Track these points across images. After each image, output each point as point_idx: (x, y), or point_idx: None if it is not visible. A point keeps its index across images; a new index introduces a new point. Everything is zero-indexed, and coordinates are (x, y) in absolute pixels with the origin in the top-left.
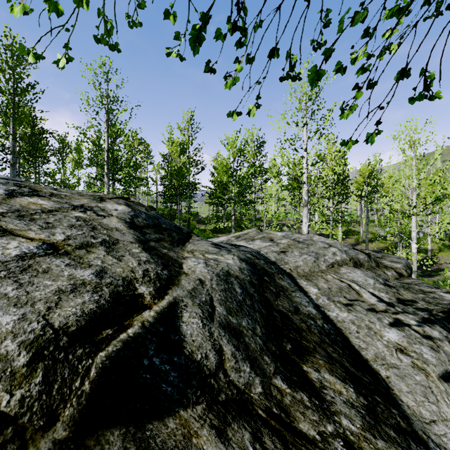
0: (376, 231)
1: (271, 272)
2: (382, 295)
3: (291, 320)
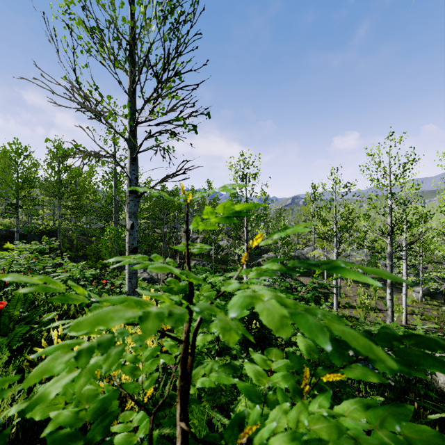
0: None
1: None
2: None
3: None
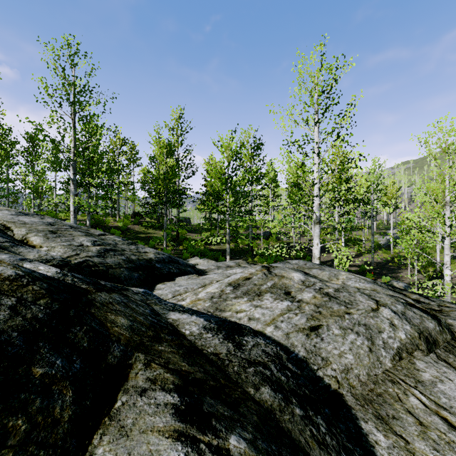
0: (377, 239)
1: None
2: None
3: None
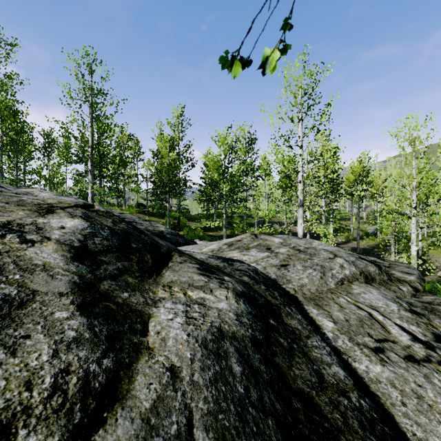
0: (365, 228)
1: (275, 305)
2: (413, 329)
3: (318, 409)
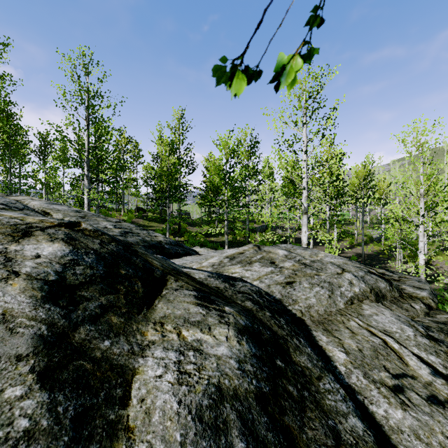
0: (369, 233)
1: (282, 337)
2: (432, 360)
3: None
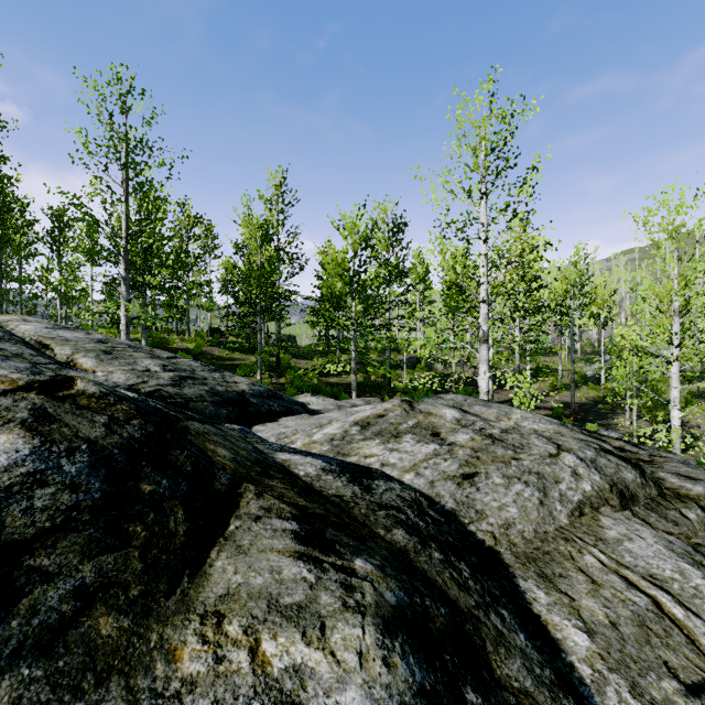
0: (581, 369)
1: (468, 613)
2: None
3: None
